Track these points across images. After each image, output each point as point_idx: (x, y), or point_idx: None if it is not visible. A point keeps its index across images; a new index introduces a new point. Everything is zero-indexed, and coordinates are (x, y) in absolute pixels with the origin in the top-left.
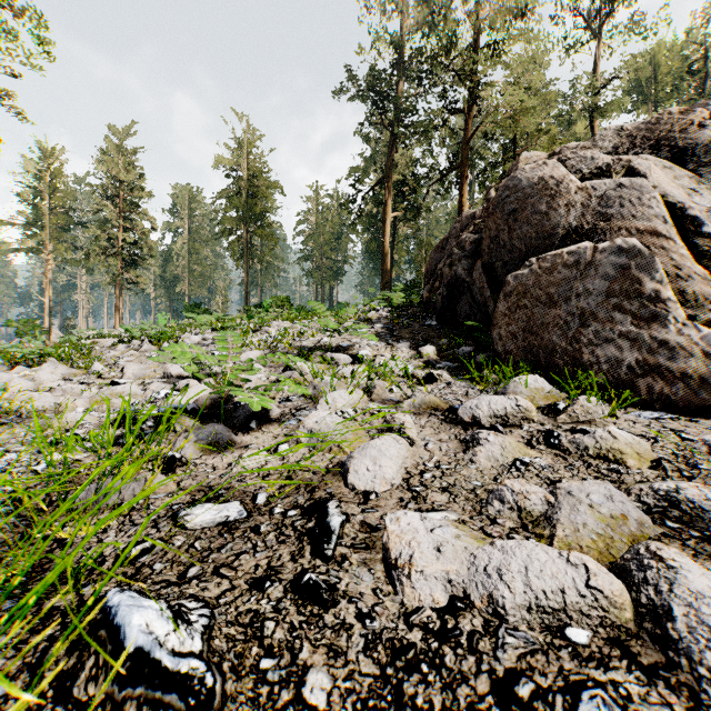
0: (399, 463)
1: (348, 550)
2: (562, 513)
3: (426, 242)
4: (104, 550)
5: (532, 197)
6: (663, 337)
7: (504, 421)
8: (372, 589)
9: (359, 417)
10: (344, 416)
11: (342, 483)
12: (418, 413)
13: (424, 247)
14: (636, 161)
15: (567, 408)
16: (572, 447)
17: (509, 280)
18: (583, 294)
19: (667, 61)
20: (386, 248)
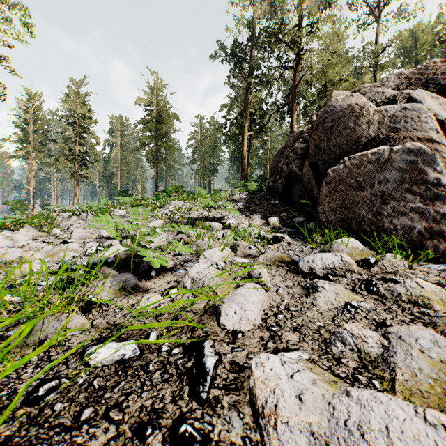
0: (259, 307)
1: (220, 392)
2: (398, 358)
3: (269, 151)
4: (19, 387)
5: (343, 117)
6: (444, 211)
7: (333, 272)
8: (242, 437)
9: (228, 267)
10: (218, 266)
11: (216, 323)
12: (269, 265)
13: (268, 154)
14: (413, 93)
15: (377, 262)
16: (388, 293)
17: (329, 172)
18: (383, 182)
19: (423, 35)
20: (244, 155)
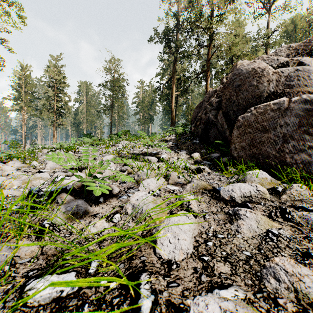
0: (190, 235)
1: None
2: None
3: (190, 106)
4: None
5: (248, 78)
6: None
7: (250, 199)
8: None
9: (162, 194)
10: (154, 193)
11: (152, 251)
12: (195, 192)
13: (190, 108)
14: (302, 59)
15: (285, 191)
16: (302, 221)
17: (239, 119)
18: (284, 125)
19: (300, 23)
20: (172, 108)
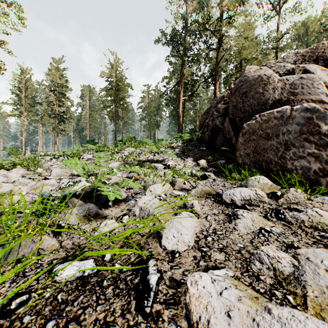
0: (192, 231)
1: (161, 306)
2: (307, 276)
3: (198, 111)
4: None
5: (255, 85)
6: None
7: (249, 202)
8: None
9: (168, 198)
10: (160, 198)
11: (158, 244)
12: (199, 196)
13: (198, 113)
14: (308, 66)
15: (283, 195)
16: (293, 220)
17: (244, 126)
18: (286, 133)
19: (312, 25)
20: (180, 114)
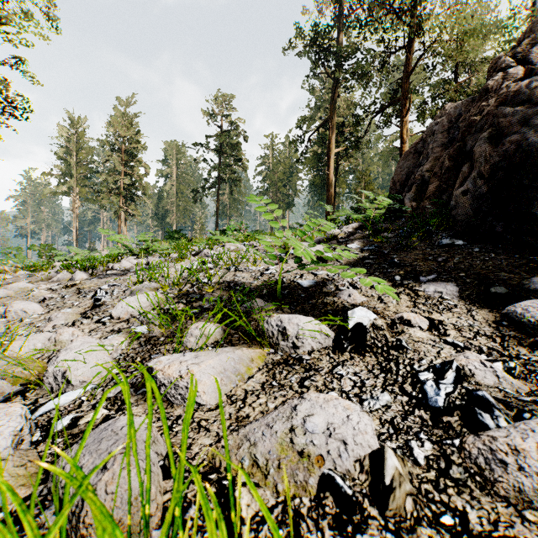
0: None
1: None
2: None
3: (365, 174)
4: None
5: None
6: None
7: None
8: None
9: None
10: None
11: None
12: None
13: (363, 178)
14: None
15: None
16: None
17: None
18: None
19: None
20: (330, 179)
